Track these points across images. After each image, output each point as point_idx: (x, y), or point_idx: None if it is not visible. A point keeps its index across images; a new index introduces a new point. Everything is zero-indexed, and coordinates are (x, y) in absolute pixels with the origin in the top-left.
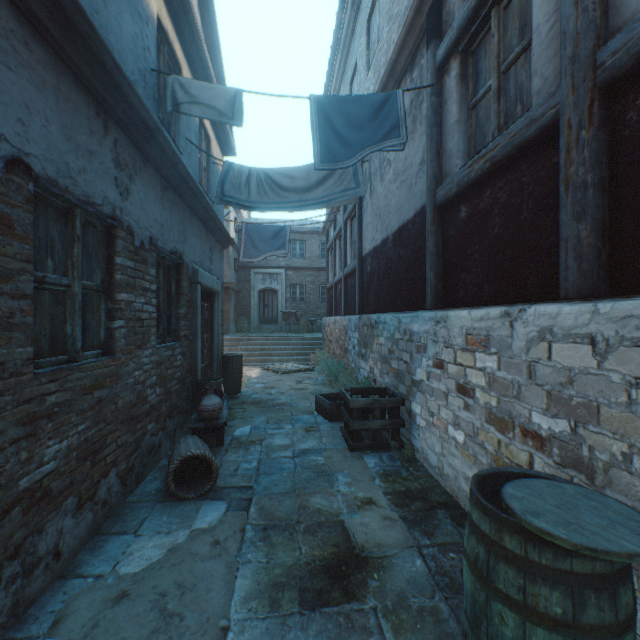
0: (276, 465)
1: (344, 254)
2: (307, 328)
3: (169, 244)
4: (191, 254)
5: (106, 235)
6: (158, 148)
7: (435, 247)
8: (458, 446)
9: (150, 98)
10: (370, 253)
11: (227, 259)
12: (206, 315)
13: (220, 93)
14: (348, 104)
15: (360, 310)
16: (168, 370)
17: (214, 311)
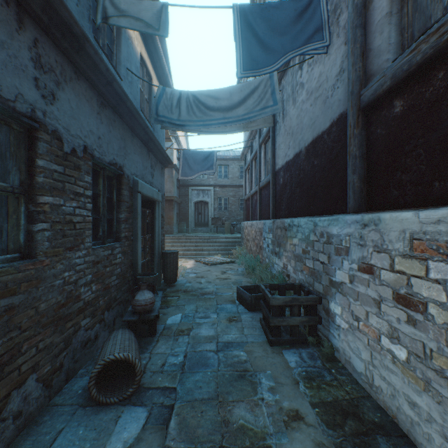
0: (200, 361)
1: (259, 171)
2: (230, 230)
3: (107, 156)
4: (132, 168)
5: (26, 137)
6: (90, 61)
7: (359, 149)
8: (397, 362)
9: (84, 17)
10: (282, 167)
11: (171, 179)
12: (148, 219)
13: (147, 8)
14: (270, 10)
15: (273, 215)
16: (106, 268)
17: (155, 216)
